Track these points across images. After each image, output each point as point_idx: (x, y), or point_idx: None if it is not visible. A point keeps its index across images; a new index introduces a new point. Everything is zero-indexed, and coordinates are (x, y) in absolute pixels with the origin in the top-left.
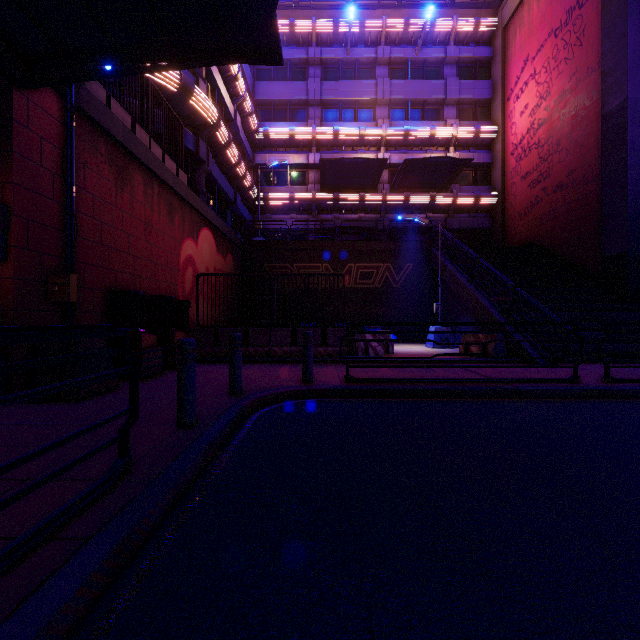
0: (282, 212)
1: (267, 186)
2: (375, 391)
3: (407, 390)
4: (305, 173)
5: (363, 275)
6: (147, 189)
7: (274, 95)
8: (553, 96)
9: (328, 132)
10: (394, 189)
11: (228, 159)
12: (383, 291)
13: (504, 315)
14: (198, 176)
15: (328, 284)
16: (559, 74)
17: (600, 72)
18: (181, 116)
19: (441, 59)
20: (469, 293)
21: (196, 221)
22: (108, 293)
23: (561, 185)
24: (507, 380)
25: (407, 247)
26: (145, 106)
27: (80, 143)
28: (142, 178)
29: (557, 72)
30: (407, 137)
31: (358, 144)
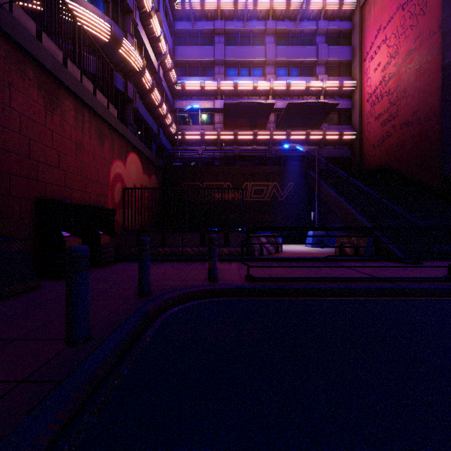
0: (195, 144)
1: (184, 125)
2: (274, 290)
3: (303, 289)
4: (212, 115)
5: (256, 191)
6: (78, 115)
7: (189, 56)
8: (401, 55)
9: (229, 84)
10: (279, 127)
11: (152, 101)
12: (271, 203)
13: (370, 221)
14: (127, 112)
15: (230, 198)
16: (406, 38)
17: (440, 34)
18: (113, 63)
19: (314, 30)
20: (340, 204)
21: (124, 146)
22: (35, 201)
23: (407, 122)
24: (390, 279)
25: (290, 170)
26: (82, 53)
27: (5, 64)
28: (73, 105)
29: (404, 36)
30: (289, 88)
31: (252, 94)
